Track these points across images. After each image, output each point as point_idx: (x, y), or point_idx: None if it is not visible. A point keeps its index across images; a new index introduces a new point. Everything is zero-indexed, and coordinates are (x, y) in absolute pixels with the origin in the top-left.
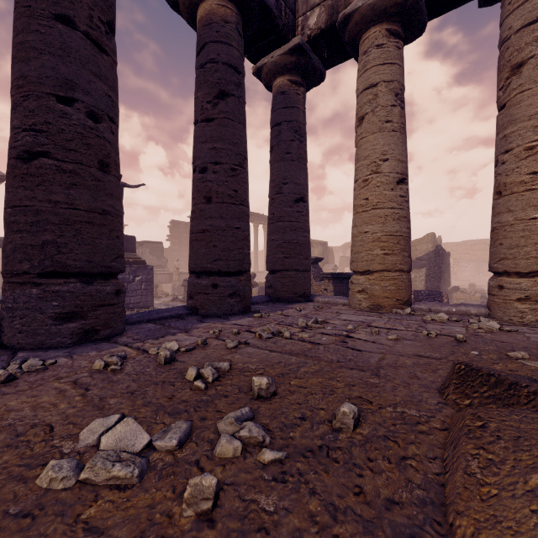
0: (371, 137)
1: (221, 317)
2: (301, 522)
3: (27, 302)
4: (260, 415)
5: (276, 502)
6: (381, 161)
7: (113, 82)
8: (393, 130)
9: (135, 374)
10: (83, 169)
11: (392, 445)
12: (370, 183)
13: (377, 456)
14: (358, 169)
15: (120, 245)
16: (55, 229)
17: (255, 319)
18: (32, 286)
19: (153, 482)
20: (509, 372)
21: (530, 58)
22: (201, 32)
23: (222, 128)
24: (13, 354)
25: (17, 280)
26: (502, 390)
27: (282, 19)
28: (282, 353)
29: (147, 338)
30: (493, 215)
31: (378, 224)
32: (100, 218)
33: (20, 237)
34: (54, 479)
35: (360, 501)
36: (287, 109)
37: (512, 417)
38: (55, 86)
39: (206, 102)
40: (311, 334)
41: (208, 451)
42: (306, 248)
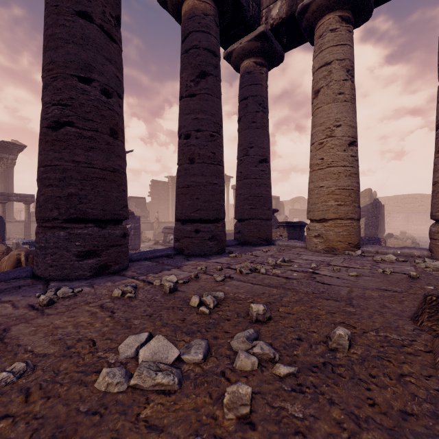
0: (325, 107)
1: (203, 256)
2: (330, 428)
3: (56, 242)
4: (262, 336)
5: (302, 409)
6: (334, 127)
7: (120, 65)
8: (345, 101)
9: (148, 301)
10: (98, 135)
11: (388, 364)
12: (325, 146)
13: (377, 372)
14: (314, 134)
15: (125, 197)
16: (78, 184)
17: (231, 258)
18: (60, 229)
19: (191, 389)
20: None
21: None
22: (185, 24)
23: (203, 101)
24: (46, 283)
25: (48, 224)
26: None
27: (250, 11)
28: (263, 286)
29: (148, 272)
30: (435, 171)
31: (332, 179)
32: (111, 175)
33: (51, 190)
34: (110, 384)
35: (376, 411)
36: (253, 86)
37: None
38: (77, 68)
39: (190, 81)
40: (282, 271)
41: (228, 365)
42: (268, 200)
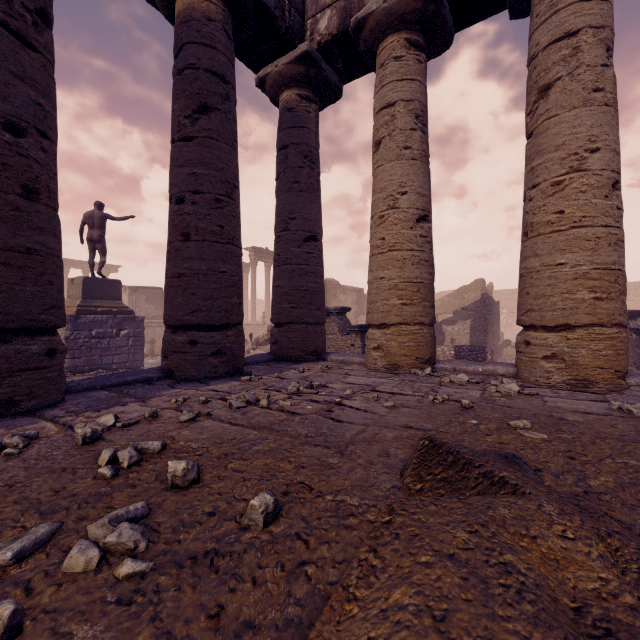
0: (387, 166)
1: (201, 381)
2: None
3: None
4: (159, 511)
5: (96, 634)
6: (399, 195)
7: (47, 87)
8: (413, 158)
9: (35, 459)
10: None
11: (300, 547)
12: (386, 220)
13: (271, 561)
14: (374, 203)
15: (55, 293)
16: None
17: (242, 383)
18: None
19: None
20: (498, 446)
21: (557, 80)
22: (178, 30)
23: (203, 149)
24: None
25: None
26: (456, 471)
27: (286, 21)
28: (244, 427)
29: (86, 410)
30: (521, 260)
31: (395, 268)
32: (22, 259)
33: None
34: None
35: (208, 627)
36: (296, 129)
37: (430, 508)
38: None
39: (184, 117)
40: (296, 402)
41: (54, 565)
42: (318, 296)
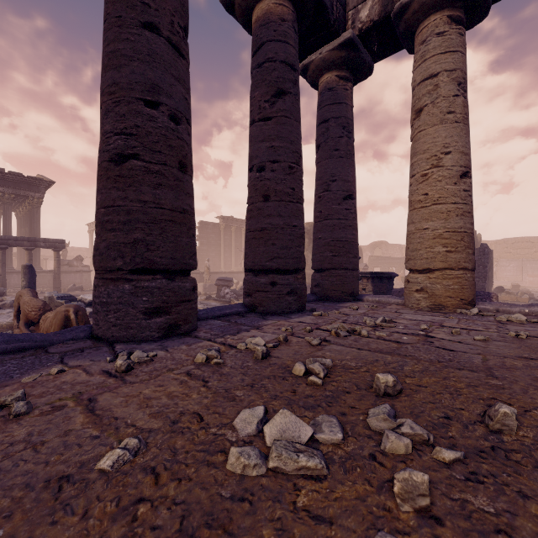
0: (431, 129)
1: (280, 315)
2: (536, 526)
3: (120, 297)
4: (399, 413)
5: (490, 503)
6: (442, 154)
7: (188, 85)
8: (456, 121)
9: (240, 368)
10: (167, 169)
11: None
12: (430, 178)
13: None
14: (415, 163)
15: (195, 243)
16: (145, 228)
17: (316, 317)
18: (124, 282)
19: (342, 474)
20: None
21: None
22: (258, 32)
23: (280, 126)
24: (110, 346)
25: (110, 276)
26: None
27: (334, 14)
28: (371, 351)
29: (224, 334)
30: None
31: (440, 220)
32: (181, 217)
33: (114, 235)
34: (247, 466)
35: None
36: (335, 105)
37: None
38: (144, 90)
39: (264, 102)
40: (387, 333)
41: (374, 447)
42: (354, 246)
